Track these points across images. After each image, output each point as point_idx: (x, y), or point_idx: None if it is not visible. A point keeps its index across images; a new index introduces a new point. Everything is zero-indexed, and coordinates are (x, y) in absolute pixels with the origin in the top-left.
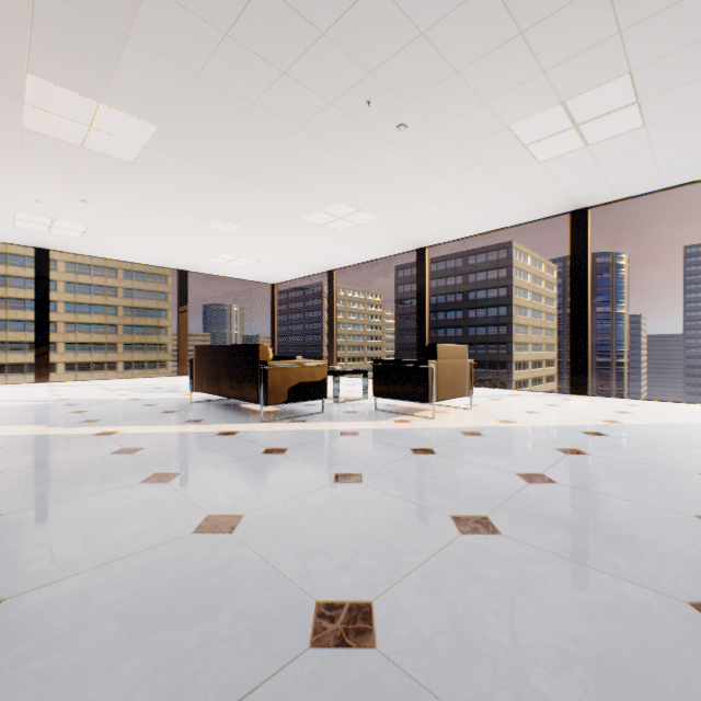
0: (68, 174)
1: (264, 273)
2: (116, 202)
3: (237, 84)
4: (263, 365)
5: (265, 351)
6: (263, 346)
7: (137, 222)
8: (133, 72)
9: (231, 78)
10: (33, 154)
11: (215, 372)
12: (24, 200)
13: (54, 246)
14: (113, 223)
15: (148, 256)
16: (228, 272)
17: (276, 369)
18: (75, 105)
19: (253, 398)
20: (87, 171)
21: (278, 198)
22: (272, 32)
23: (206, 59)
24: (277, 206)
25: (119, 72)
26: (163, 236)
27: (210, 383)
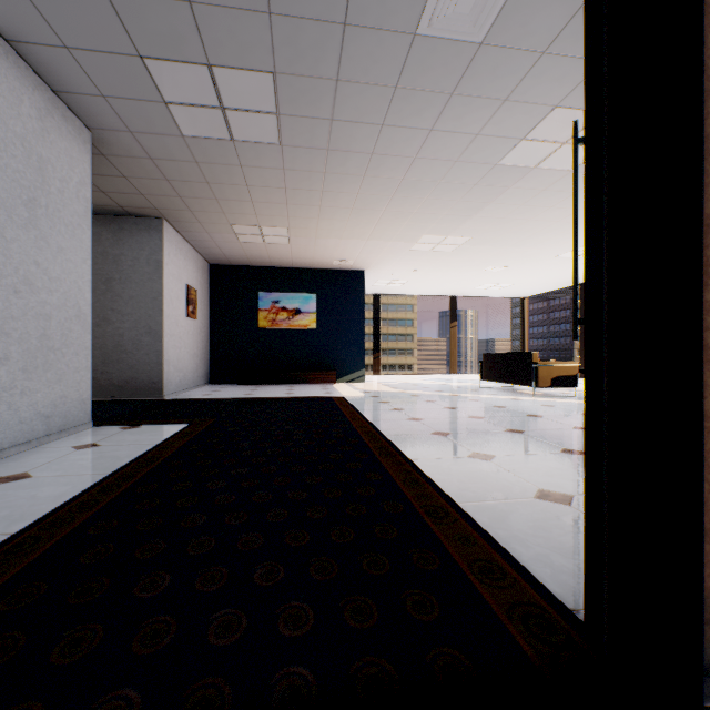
0: (415, 261)
1: (516, 291)
2: (431, 268)
3: (522, 216)
4: (534, 364)
5: (535, 356)
6: (534, 353)
7: (437, 275)
8: (470, 224)
9: (519, 215)
10: (404, 258)
11: (498, 369)
12: (385, 275)
13: (382, 292)
14: (423, 278)
15: (433, 291)
16: (486, 293)
17: (543, 367)
18: (436, 239)
19: (527, 383)
20: (425, 259)
21: (538, 250)
22: (546, 199)
23: (508, 213)
24: (536, 254)
25: (463, 226)
26: (449, 279)
27: (495, 376)
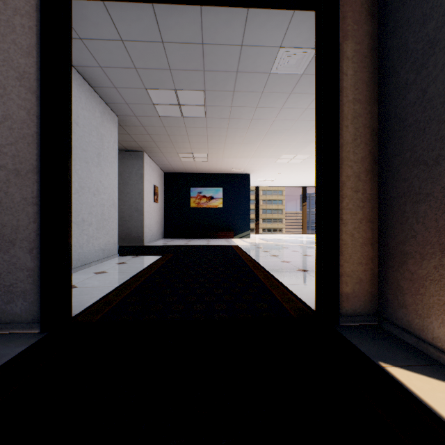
0: (279, 168)
1: None
2: (289, 171)
3: None
4: None
5: None
6: None
7: (293, 175)
8: (309, 149)
9: None
10: (272, 166)
11: None
12: (262, 176)
13: (261, 185)
14: (284, 177)
15: (291, 184)
16: None
17: None
18: (290, 156)
19: None
20: (285, 167)
21: None
22: None
23: None
24: None
25: (305, 149)
26: (301, 177)
27: None
